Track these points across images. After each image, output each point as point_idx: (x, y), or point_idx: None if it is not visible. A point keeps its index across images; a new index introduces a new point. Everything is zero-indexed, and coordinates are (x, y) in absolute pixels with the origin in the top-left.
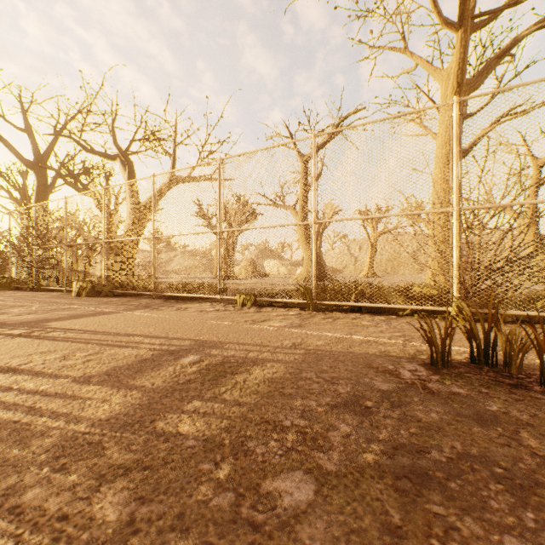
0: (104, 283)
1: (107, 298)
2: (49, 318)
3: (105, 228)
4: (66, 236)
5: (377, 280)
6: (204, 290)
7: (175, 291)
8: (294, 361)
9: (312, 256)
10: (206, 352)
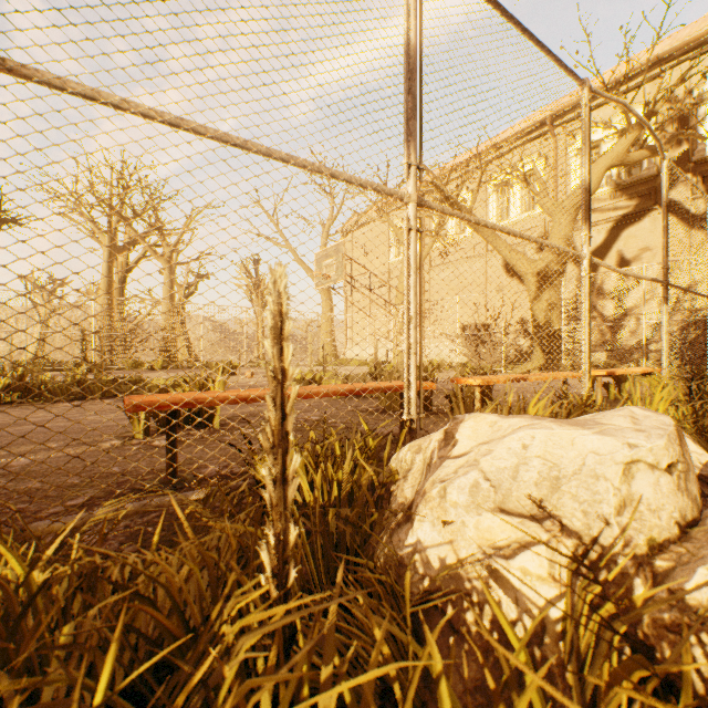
0: None
1: None
2: None
3: None
4: None
5: None
6: None
7: None
8: None
9: None
10: None
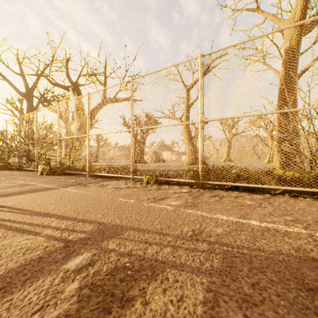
0: (58, 166)
1: (58, 176)
2: (2, 193)
3: (58, 130)
4: (37, 136)
5: (233, 164)
6: (121, 172)
7: (102, 172)
8: (200, 268)
9: (192, 149)
10: (102, 246)
